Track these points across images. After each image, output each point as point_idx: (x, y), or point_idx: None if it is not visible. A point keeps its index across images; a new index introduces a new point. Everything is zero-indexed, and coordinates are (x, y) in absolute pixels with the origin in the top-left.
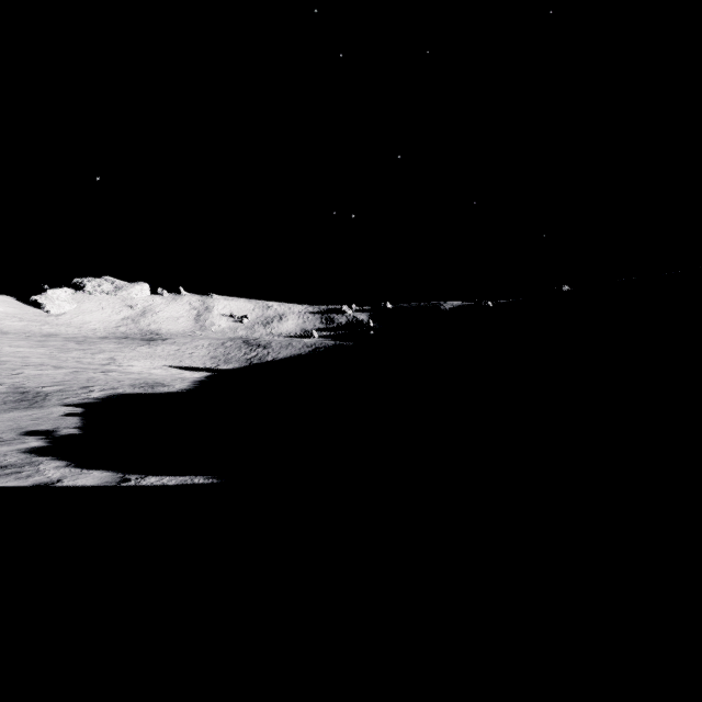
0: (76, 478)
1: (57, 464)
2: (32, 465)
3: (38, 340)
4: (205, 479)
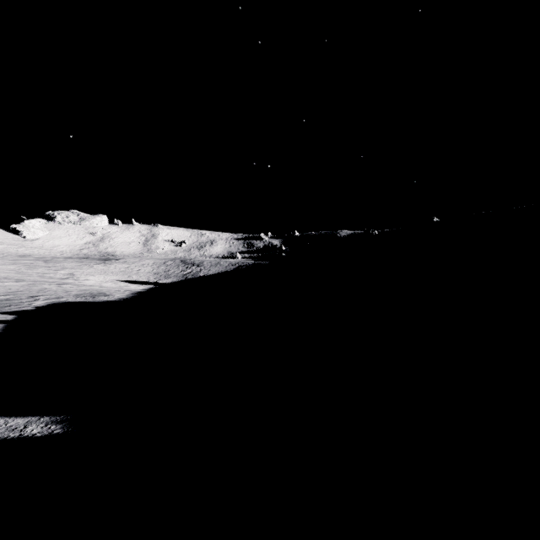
0: None
1: None
2: None
3: (12, 259)
4: (46, 426)
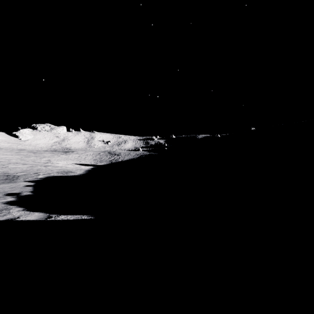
0: (26, 216)
1: (19, 209)
2: (7, 210)
3: (16, 152)
4: (87, 217)
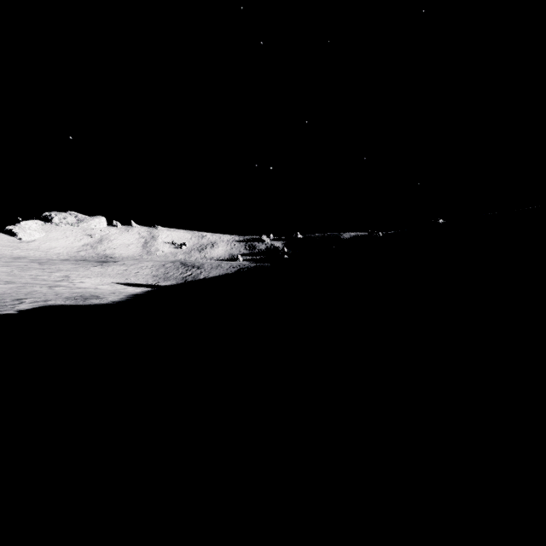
0: None
1: None
2: None
3: (6, 261)
4: None
